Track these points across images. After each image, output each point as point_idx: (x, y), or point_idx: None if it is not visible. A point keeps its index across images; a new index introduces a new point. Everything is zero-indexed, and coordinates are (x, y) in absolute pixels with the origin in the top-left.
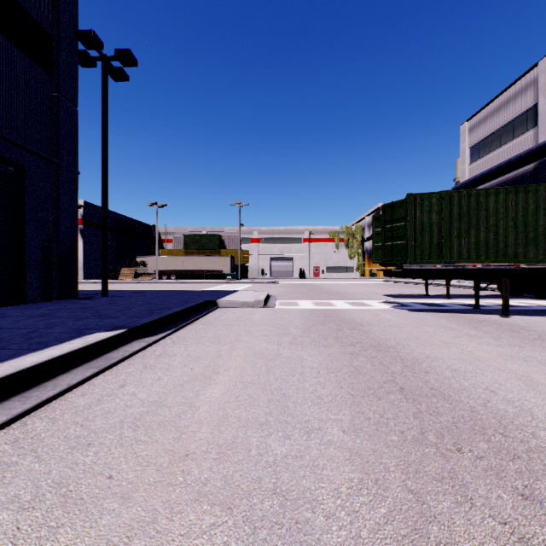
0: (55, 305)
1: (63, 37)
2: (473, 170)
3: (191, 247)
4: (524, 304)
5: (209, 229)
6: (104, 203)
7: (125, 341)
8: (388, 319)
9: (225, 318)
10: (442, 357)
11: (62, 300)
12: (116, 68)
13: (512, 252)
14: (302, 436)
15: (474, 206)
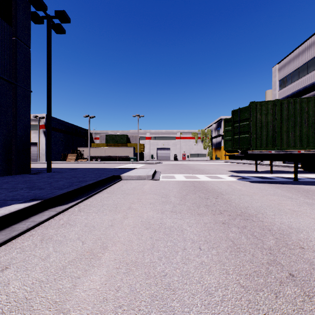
0: (9, 179)
1: (19, 1)
2: (281, 94)
3: (110, 142)
4: None
5: (121, 132)
6: (48, 111)
7: (39, 210)
8: (239, 189)
9: (124, 188)
10: (303, 228)
11: (18, 175)
12: (57, 24)
13: None
14: None
15: (299, 109)
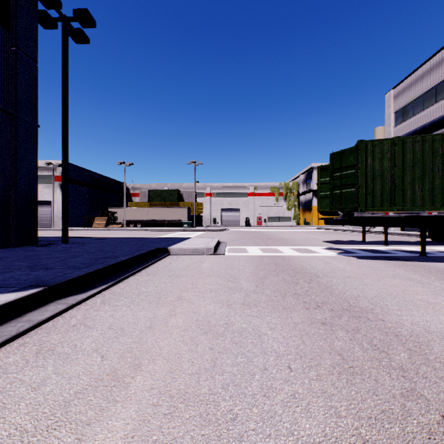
0: (5, 253)
1: None
2: (397, 131)
3: (154, 200)
4: None
5: (170, 185)
6: (64, 155)
7: (41, 303)
8: (342, 268)
9: (173, 267)
10: None
11: (19, 247)
12: (76, 30)
13: None
14: None
15: (429, 151)
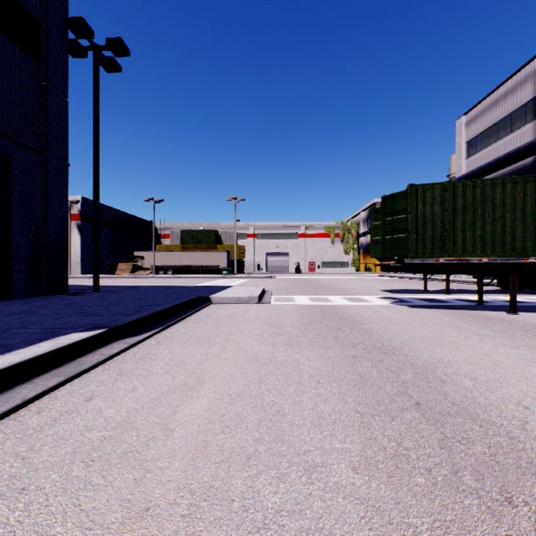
0: (41, 301)
1: (52, 25)
2: (469, 164)
3: (188, 243)
4: (528, 300)
5: (206, 225)
6: (95, 196)
7: (105, 342)
8: (389, 316)
9: (217, 315)
10: (456, 362)
11: (51, 296)
12: (108, 58)
13: (520, 245)
14: (300, 476)
15: (480, 197)
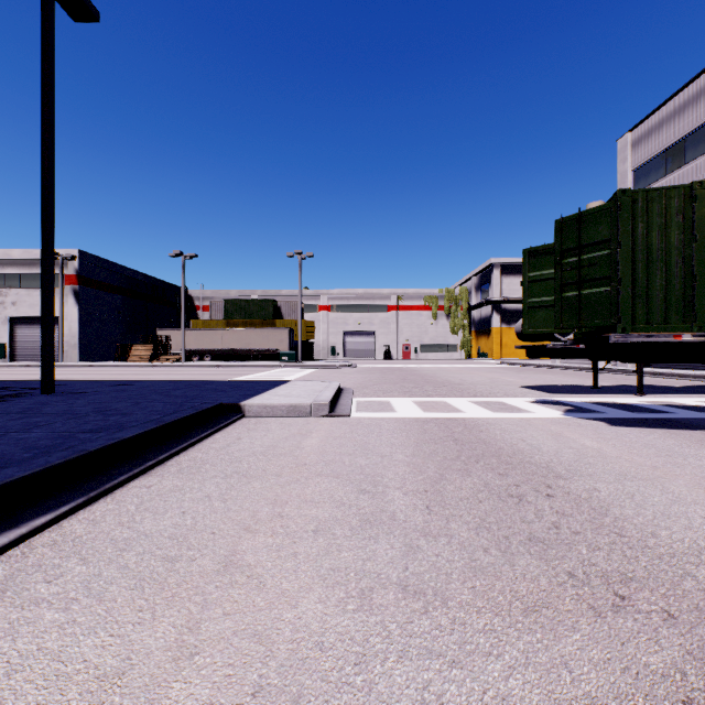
0: None
1: None
2: None
3: (234, 317)
4: None
5: (260, 293)
6: (45, 226)
7: None
8: (597, 450)
9: (242, 449)
10: None
11: None
12: None
13: None
14: None
15: None
